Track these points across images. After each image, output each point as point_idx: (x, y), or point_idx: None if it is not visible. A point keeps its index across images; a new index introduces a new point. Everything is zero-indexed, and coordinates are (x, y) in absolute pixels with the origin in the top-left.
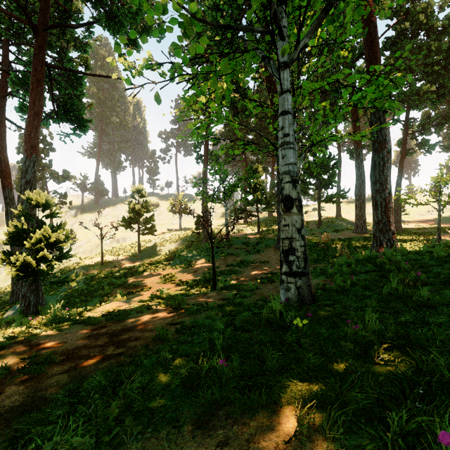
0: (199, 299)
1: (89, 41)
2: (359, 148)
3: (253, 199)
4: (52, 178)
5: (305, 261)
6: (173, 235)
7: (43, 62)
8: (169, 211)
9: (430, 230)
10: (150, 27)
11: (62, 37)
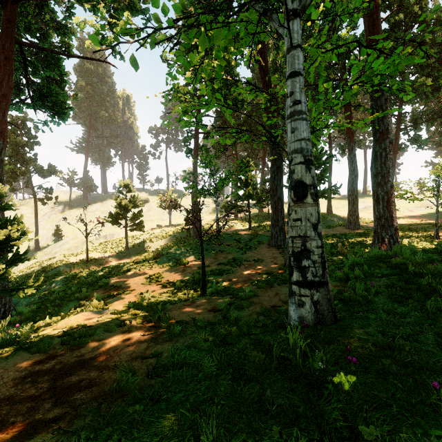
0: (185, 310)
1: (72, 27)
2: (352, 143)
3: (244, 194)
4: (37, 172)
5: (323, 266)
6: (162, 231)
7: (12, 39)
8: (158, 206)
9: (423, 226)
10: (134, 5)
11: (40, 18)
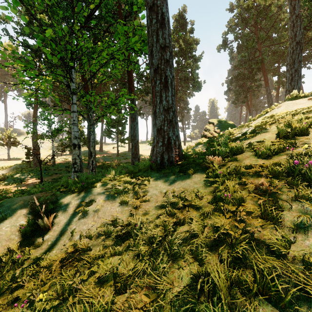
0: None
1: None
2: None
3: None
4: None
5: (81, 167)
6: (1, 163)
7: None
8: None
9: None
10: None
11: None
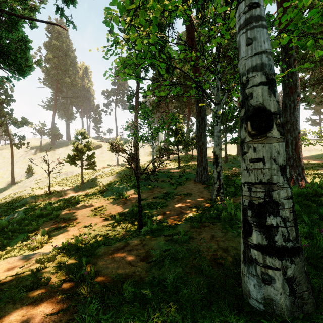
0: (117, 257)
1: (36, 4)
2: None
3: (174, 140)
4: (12, 123)
5: (296, 225)
6: (111, 169)
7: None
8: (108, 150)
9: (311, 165)
10: None
11: None
